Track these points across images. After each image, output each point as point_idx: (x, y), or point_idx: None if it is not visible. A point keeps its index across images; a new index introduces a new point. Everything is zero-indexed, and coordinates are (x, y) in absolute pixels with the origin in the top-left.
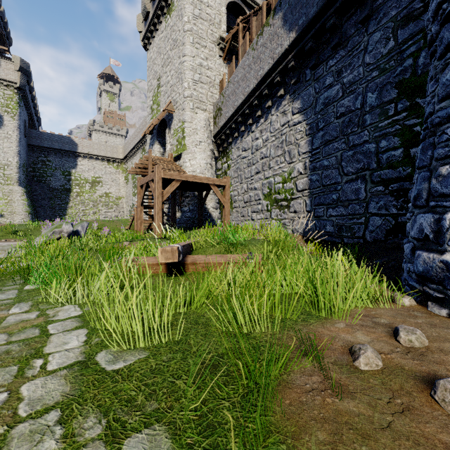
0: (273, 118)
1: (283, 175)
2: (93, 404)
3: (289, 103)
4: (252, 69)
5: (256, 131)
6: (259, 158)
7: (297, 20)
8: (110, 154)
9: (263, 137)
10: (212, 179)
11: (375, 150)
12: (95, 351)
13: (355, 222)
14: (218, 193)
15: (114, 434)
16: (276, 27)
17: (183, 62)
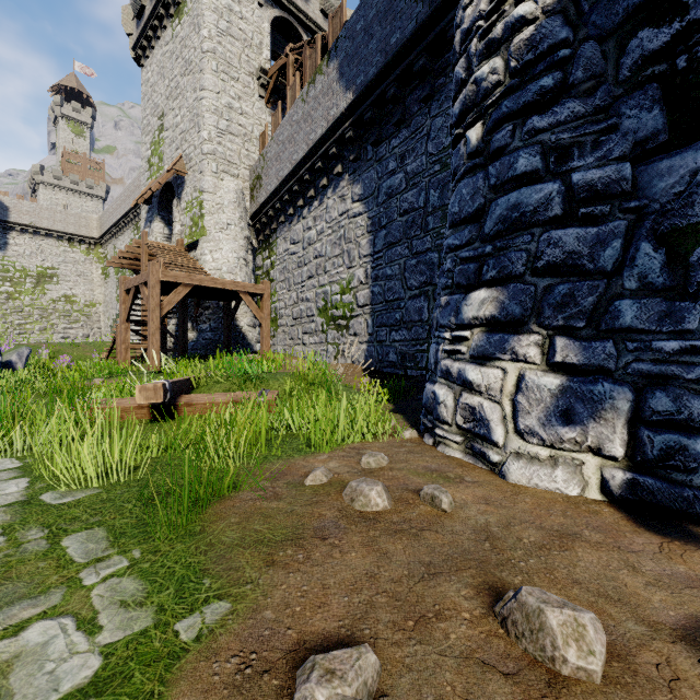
0: (329, 203)
1: (342, 283)
2: (36, 524)
3: (348, 185)
4: (302, 130)
5: (309, 217)
6: (312, 257)
7: (354, 78)
8: (73, 228)
9: (317, 227)
10: (243, 284)
11: (438, 261)
12: (39, 493)
13: (418, 349)
14: (252, 305)
15: (56, 535)
16: (331, 79)
17: (201, 100)
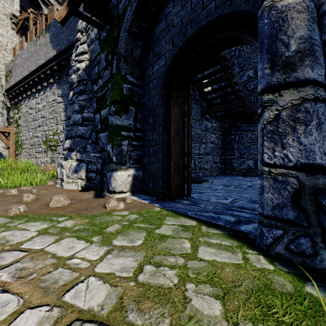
0: (48, 94)
1: (53, 131)
2: None
3: (56, 88)
4: (34, 57)
5: (39, 98)
6: (40, 117)
7: (56, 45)
8: None
9: (42, 104)
10: None
11: None
12: None
13: None
14: (2, 137)
15: None
16: (47, 40)
17: None
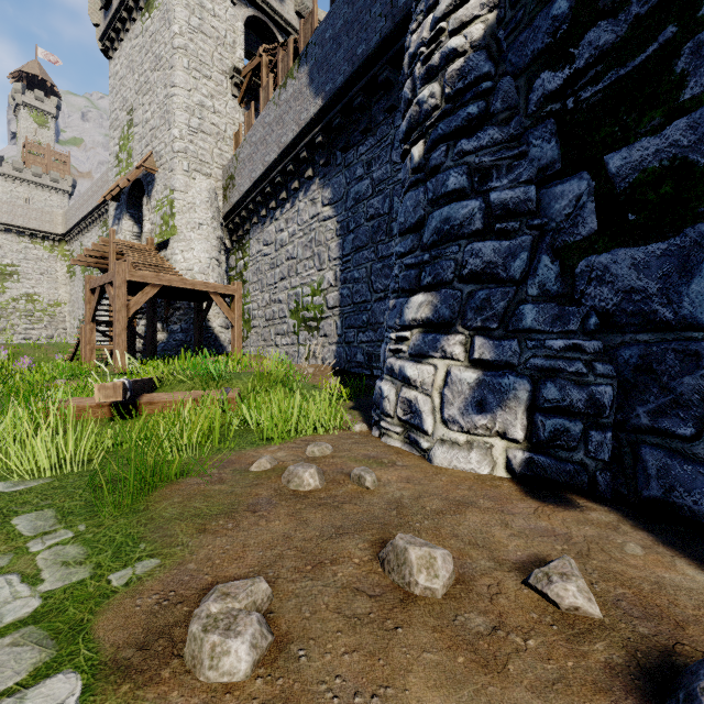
0: (301, 205)
1: (313, 285)
2: None
3: (319, 189)
4: (274, 132)
5: (281, 219)
6: (284, 258)
7: (324, 84)
8: (36, 224)
9: (289, 229)
10: (213, 285)
11: None
12: None
13: None
14: (223, 306)
15: (7, 516)
16: (302, 84)
17: (172, 96)
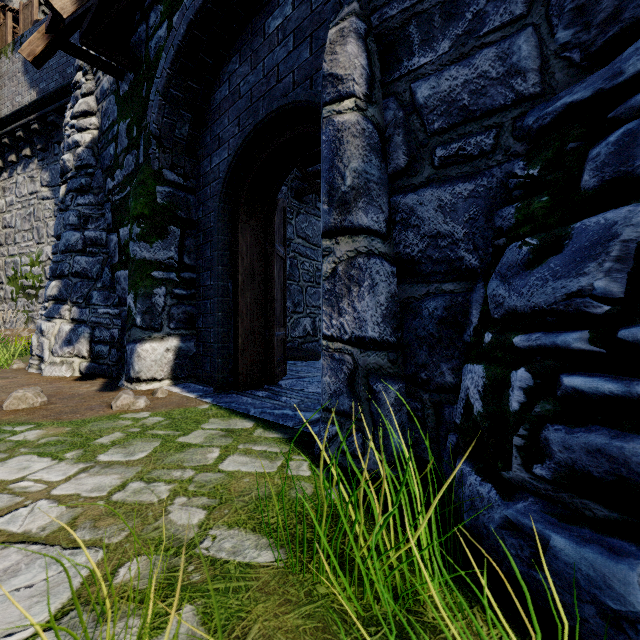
0: (19, 179)
1: (32, 256)
2: None
3: (38, 169)
4: None
5: None
6: (1, 225)
7: (38, 81)
8: None
9: (7, 198)
10: None
11: None
12: None
13: None
14: None
15: None
16: (17, 68)
17: None
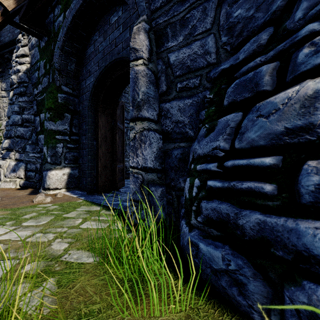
0: None
1: None
2: None
3: None
4: None
5: None
6: None
7: None
8: None
9: None
10: None
11: None
12: None
13: None
14: None
15: None
16: None
17: None
